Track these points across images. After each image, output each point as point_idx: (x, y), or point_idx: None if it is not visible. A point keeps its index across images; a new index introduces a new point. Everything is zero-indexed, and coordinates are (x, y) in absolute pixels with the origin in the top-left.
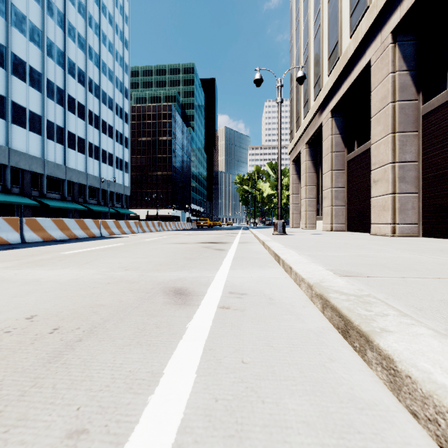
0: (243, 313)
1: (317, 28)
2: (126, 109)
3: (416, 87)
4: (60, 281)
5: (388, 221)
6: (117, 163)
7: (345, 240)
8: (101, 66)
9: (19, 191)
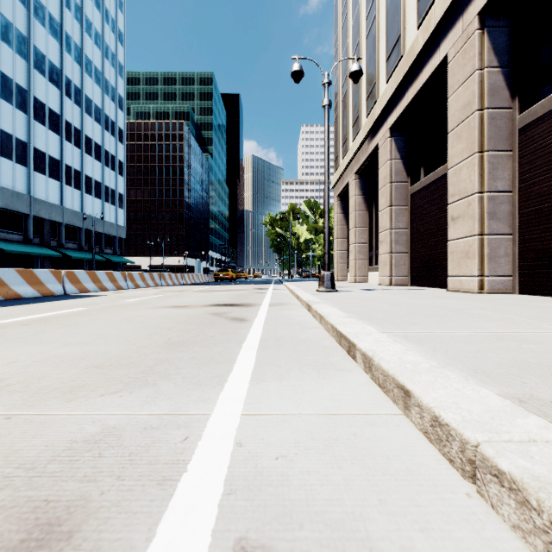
0: None
1: (371, 22)
2: (120, 124)
3: (510, 91)
4: None
5: (474, 272)
6: (108, 195)
7: (426, 300)
8: (85, 64)
9: None
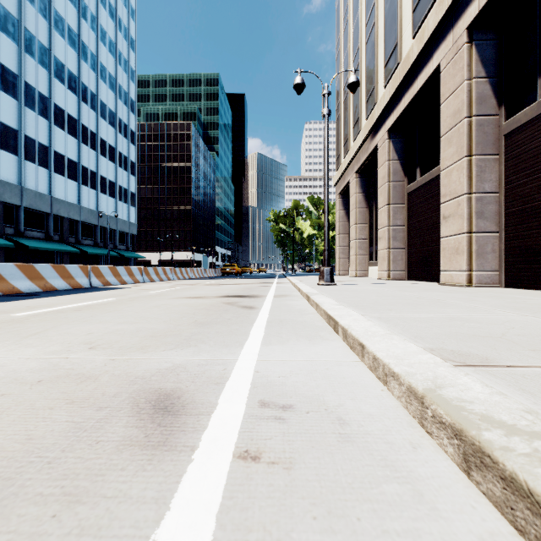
0: (290, 477)
1: (370, 29)
2: (132, 126)
3: (497, 99)
4: None
5: (463, 267)
6: (121, 194)
7: (414, 292)
8: (100, 71)
9: None
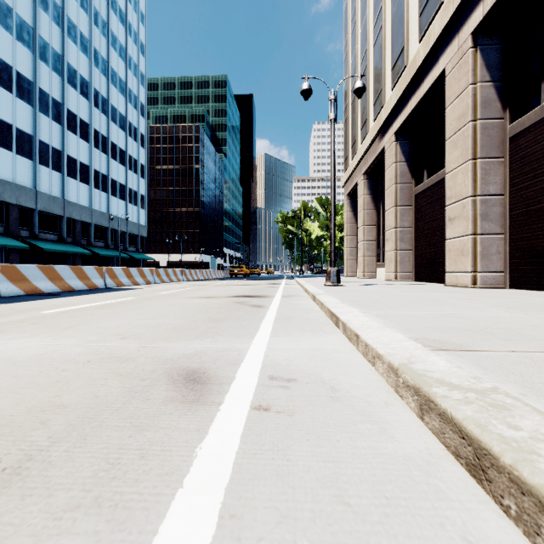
0: (291, 419)
1: (378, 31)
2: (142, 129)
3: (501, 103)
4: (16, 359)
5: (468, 269)
6: (131, 196)
7: (417, 293)
8: (110, 75)
9: (4, 230)
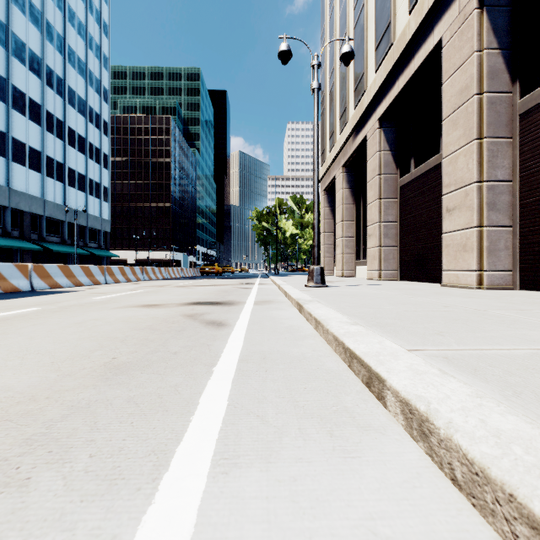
0: None
1: (359, 11)
2: (105, 116)
3: (510, 74)
4: None
5: (472, 267)
6: (92, 188)
7: (429, 297)
8: (67, 54)
9: None
